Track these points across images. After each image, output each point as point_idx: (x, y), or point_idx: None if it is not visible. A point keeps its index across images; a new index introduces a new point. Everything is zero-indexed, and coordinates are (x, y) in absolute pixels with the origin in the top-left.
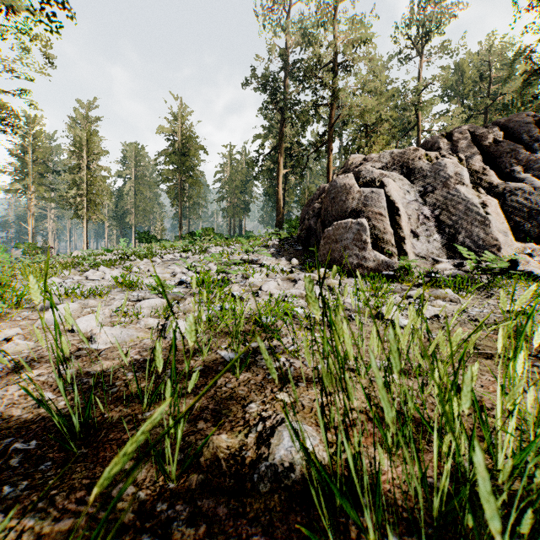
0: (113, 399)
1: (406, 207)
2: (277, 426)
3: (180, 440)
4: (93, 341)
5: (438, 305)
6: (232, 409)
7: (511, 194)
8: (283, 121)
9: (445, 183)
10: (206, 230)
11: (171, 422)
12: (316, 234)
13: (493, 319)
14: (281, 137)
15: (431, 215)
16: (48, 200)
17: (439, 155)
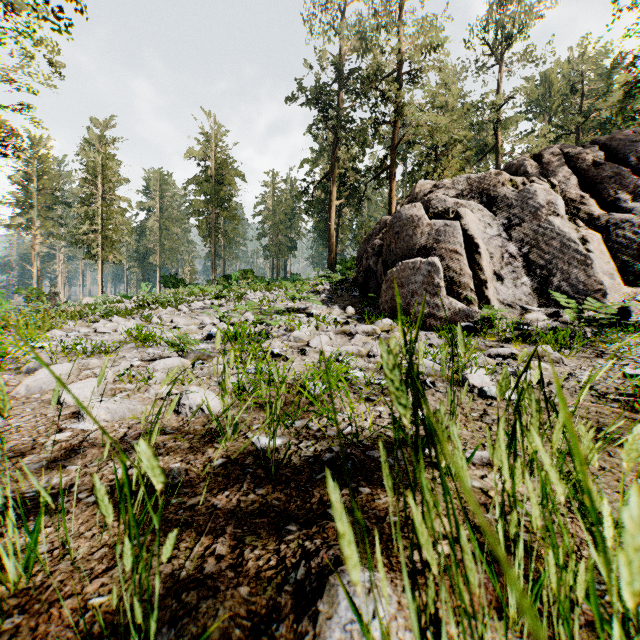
0: (87, 515)
1: (487, 243)
2: (328, 574)
3: (153, 636)
4: (81, 418)
5: (536, 366)
6: (261, 534)
7: (616, 227)
8: (335, 142)
9: (534, 214)
10: (244, 273)
11: (136, 605)
12: (377, 276)
13: (612, 386)
14: (333, 162)
15: (518, 253)
16: (56, 237)
17: (526, 180)
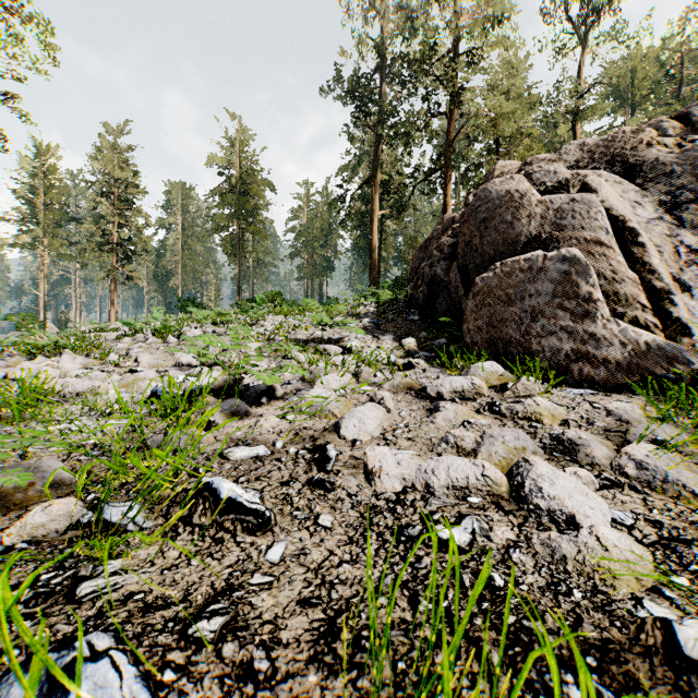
0: None
1: (646, 229)
2: None
3: None
4: None
5: None
6: None
7: None
8: (378, 141)
9: None
10: (270, 295)
11: None
12: (449, 290)
13: None
14: (376, 166)
15: None
16: (65, 257)
17: (681, 141)
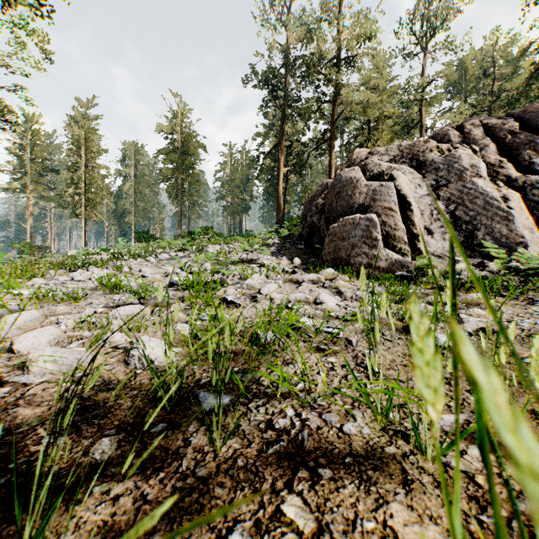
0: None
1: (418, 201)
2: None
3: None
4: (26, 370)
5: (476, 314)
6: None
7: (532, 188)
8: (283, 118)
9: (460, 176)
10: (205, 229)
11: None
12: (320, 231)
13: None
14: (281, 135)
15: (446, 210)
16: (47, 199)
17: (451, 147)
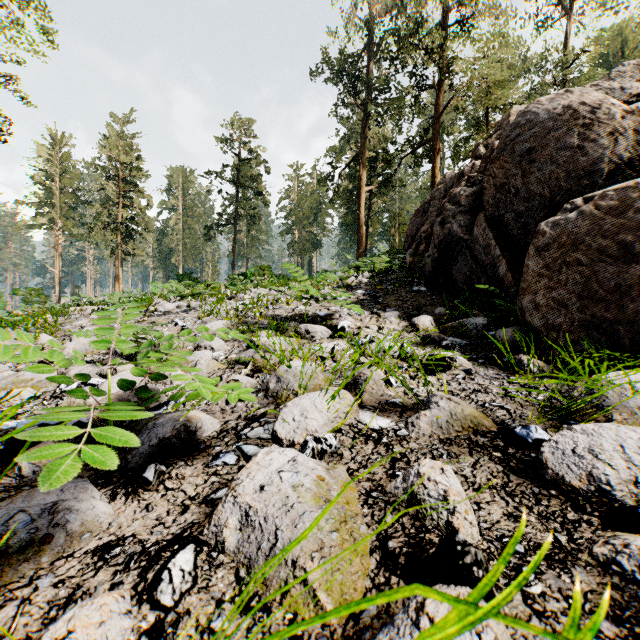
0: None
1: None
2: None
3: None
4: None
5: None
6: None
7: None
8: (366, 118)
9: None
10: (260, 269)
11: None
12: (473, 251)
13: None
14: (363, 143)
15: None
16: (77, 237)
17: None
